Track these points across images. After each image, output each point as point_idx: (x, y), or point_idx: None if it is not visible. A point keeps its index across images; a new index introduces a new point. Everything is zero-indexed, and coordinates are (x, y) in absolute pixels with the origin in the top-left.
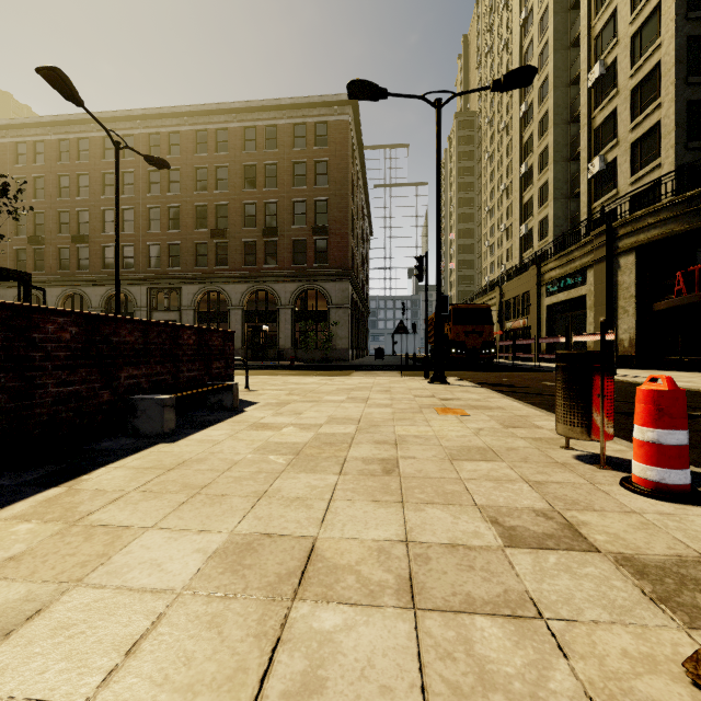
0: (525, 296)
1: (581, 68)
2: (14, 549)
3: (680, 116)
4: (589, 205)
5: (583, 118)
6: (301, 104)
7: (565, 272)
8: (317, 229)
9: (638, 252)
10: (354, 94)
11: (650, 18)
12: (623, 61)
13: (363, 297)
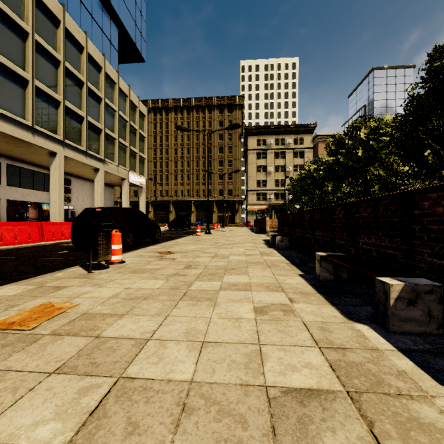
0: None
1: None
2: (265, 258)
3: None
4: None
5: None
6: None
7: None
8: None
9: None
10: None
11: None
12: None
13: None
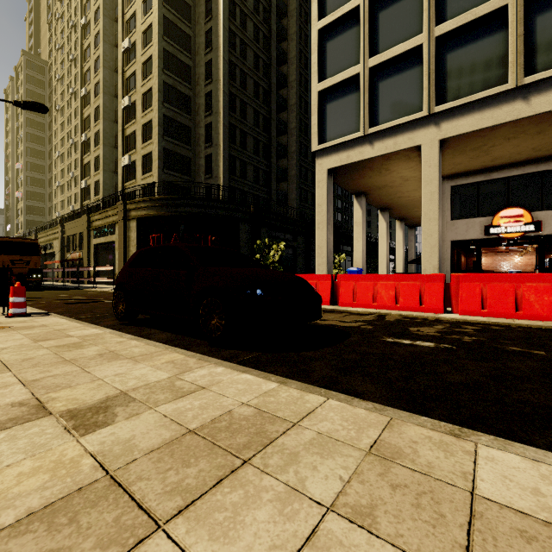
0: (81, 235)
1: (118, 92)
2: None
3: (161, 154)
4: (123, 183)
5: (120, 126)
6: None
7: (105, 224)
8: None
9: (138, 221)
10: None
11: (150, 91)
12: (139, 106)
13: None
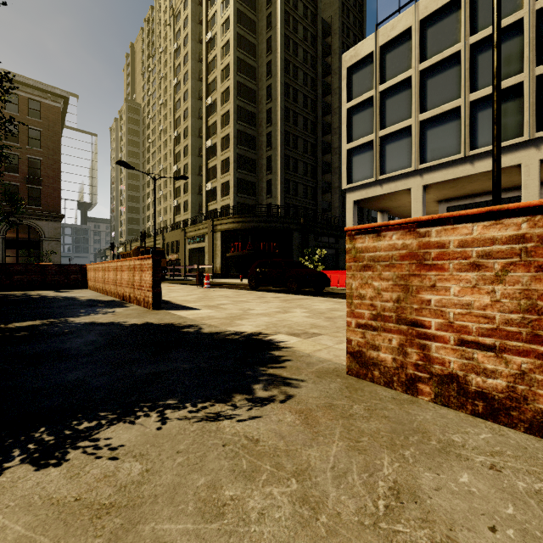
0: (177, 242)
1: (203, 136)
2: None
3: (235, 183)
4: (207, 203)
5: (204, 161)
6: (15, 80)
7: (197, 234)
8: (31, 180)
9: (222, 233)
10: (119, 164)
11: (227, 136)
12: (219, 147)
13: None
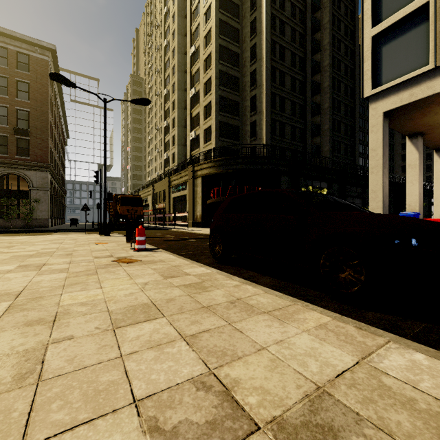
0: (164, 191)
1: (187, 86)
2: None
3: (217, 126)
4: (191, 152)
5: (188, 111)
6: (3, 33)
7: (179, 182)
8: (18, 130)
9: (202, 179)
10: (54, 79)
11: (209, 80)
12: (202, 93)
13: (60, 182)
